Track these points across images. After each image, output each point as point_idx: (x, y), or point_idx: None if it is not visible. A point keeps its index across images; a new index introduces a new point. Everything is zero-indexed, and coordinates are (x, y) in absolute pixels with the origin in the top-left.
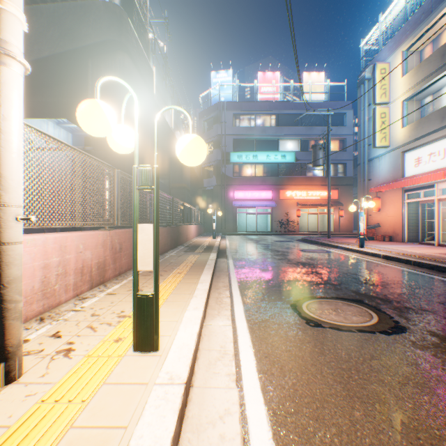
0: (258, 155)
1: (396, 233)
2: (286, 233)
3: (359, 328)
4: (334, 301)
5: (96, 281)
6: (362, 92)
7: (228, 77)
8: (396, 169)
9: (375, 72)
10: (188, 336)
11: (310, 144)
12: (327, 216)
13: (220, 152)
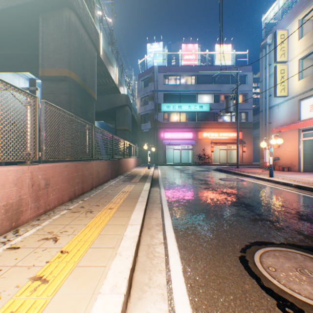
0: (182, 105)
1: (293, 165)
2: (203, 164)
3: None
4: (289, 251)
5: (2, 227)
6: (263, 55)
7: (159, 47)
8: (294, 114)
9: (276, 37)
10: None
11: (221, 98)
12: (237, 151)
13: (154, 104)
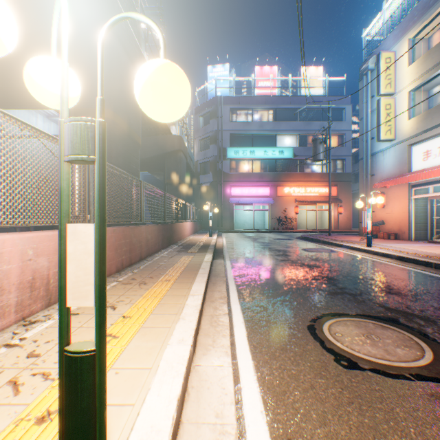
0: (255, 150)
1: (402, 231)
2: (284, 231)
3: (414, 372)
4: (362, 321)
5: (56, 295)
6: (364, 83)
7: (224, 71)
8: (403, 163)
9: (380, 62)
10: (162, 408)
11: (308, 140)
12: (328, 213)
13: (217, 148)
